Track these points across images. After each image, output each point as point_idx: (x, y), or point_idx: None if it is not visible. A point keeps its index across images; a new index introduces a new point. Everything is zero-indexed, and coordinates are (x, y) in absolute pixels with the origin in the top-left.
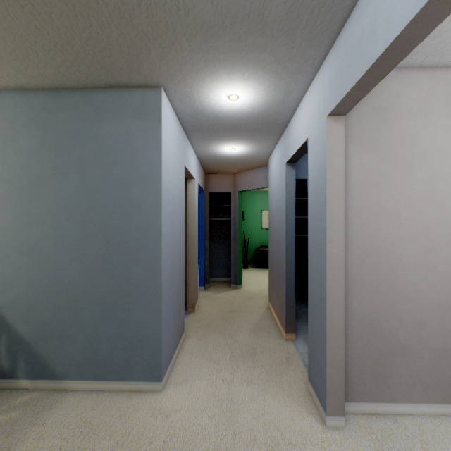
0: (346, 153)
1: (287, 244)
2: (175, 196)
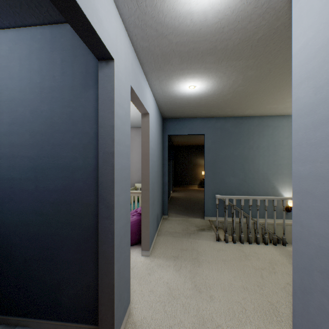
0: None
1: None
2: None
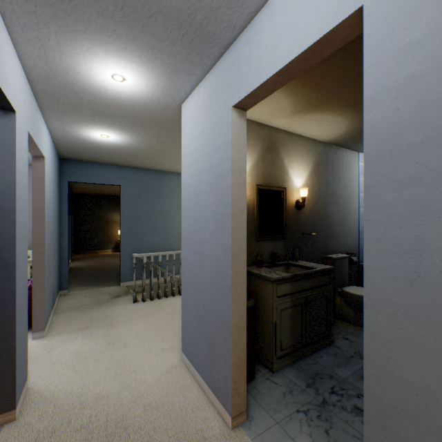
0: None
1: None
2: (201, 185)
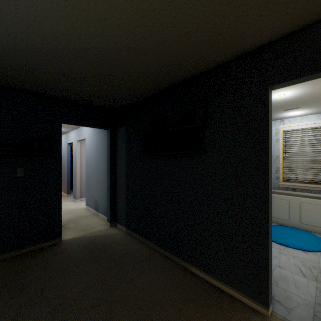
0: (81, 147)
1: (68, 168)
2: None
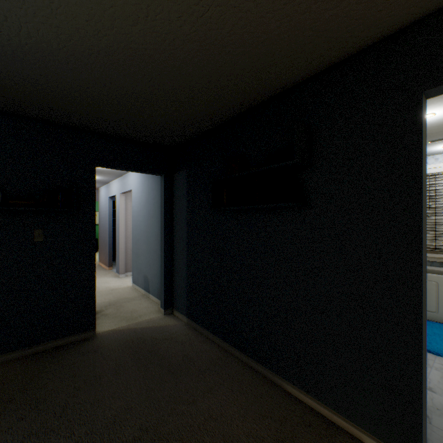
0: (127, 202)
1: (109, 230)
2: None
